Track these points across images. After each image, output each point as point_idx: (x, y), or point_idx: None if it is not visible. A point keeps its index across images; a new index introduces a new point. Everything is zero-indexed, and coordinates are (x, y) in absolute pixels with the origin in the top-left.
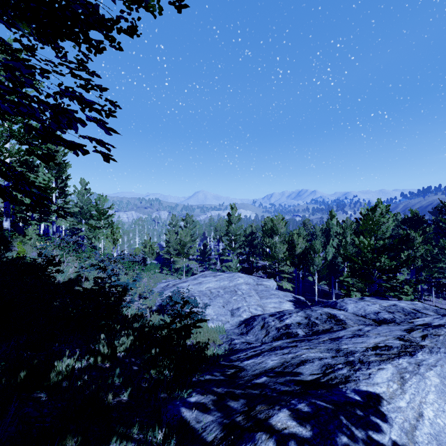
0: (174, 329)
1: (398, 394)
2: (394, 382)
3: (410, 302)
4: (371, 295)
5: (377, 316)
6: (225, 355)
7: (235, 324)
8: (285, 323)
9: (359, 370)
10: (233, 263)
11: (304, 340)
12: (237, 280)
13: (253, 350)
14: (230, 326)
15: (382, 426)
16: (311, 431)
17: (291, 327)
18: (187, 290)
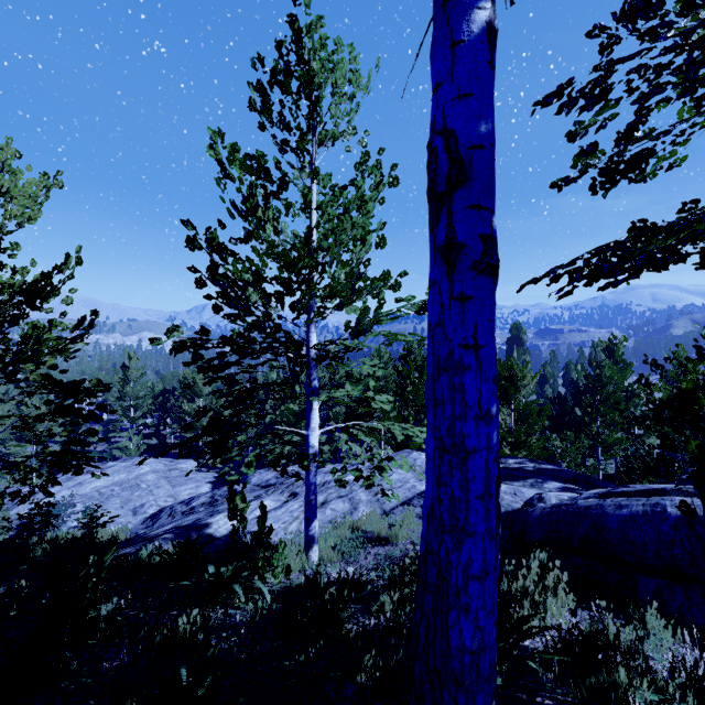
0: (95, 526)
1: (222, 519)
2: (224, 516)
3: (300, 465)
4: (294, 459)
5: (267, 483)
6: (134, 536)
7: (140, 522)
8: (191, 506)
9: (214, 516)
10: (132, 443)
11: (196, 512)
12: (141, 469)
13: (157, 528)
14: (133, 526)
15: (206, 529)
16: (176, 535)
17: (196, 508)
18: (60, 498)
